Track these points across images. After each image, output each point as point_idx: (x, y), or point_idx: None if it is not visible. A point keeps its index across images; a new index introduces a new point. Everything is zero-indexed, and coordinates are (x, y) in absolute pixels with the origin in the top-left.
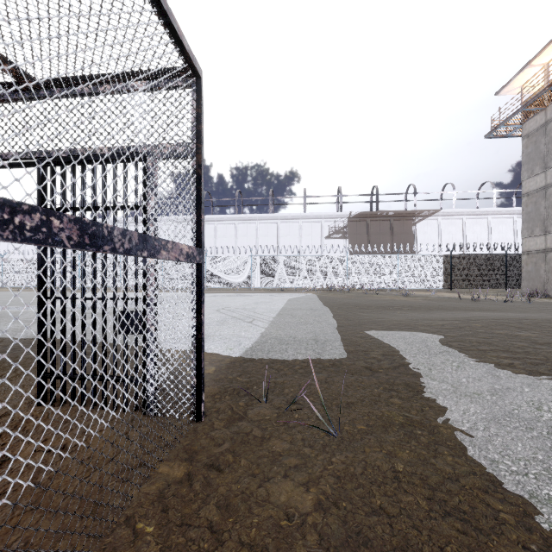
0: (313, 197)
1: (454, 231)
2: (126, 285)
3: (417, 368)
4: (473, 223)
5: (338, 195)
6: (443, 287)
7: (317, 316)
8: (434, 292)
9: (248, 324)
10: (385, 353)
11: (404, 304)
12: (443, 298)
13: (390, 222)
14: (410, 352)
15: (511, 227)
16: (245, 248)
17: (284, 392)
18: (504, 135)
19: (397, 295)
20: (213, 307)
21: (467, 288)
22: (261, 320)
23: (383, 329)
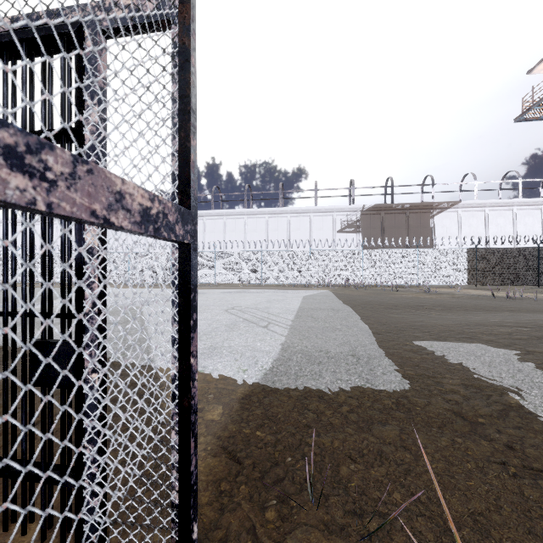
0: (324, 189)
1: (476, 224)
2: (49, 289)
3: (542, 418)
4: (496, 215)
5: (351, 187)
6: (468, 283)
7: (343, 318)
8: (459, 289)
9: (263, 330)
10: (465, 381)
11: (434, 303)
12: (473, 296)
13: (406, 214)
14: (504, 381)
15: (538, 219)
16: (255, 243)
17: (341, 476)
18: (537, 118)
19: (418, 292)
20: (221, 306)
21: (494, 284)
22: (278, 324)
23: (434, 339)
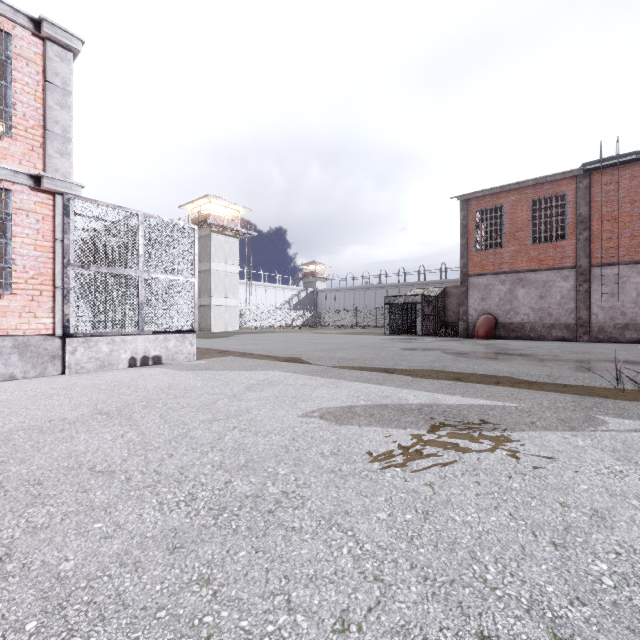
0: None
1: None
2: None
3: None
4: None
5: None
6: None
7: None
8: None
9: None
10: None
11: None
12: None
13: None
14: None
15: None
16: None
17: None
18: None
19: None
20: None
21: None
22: None
23: None
